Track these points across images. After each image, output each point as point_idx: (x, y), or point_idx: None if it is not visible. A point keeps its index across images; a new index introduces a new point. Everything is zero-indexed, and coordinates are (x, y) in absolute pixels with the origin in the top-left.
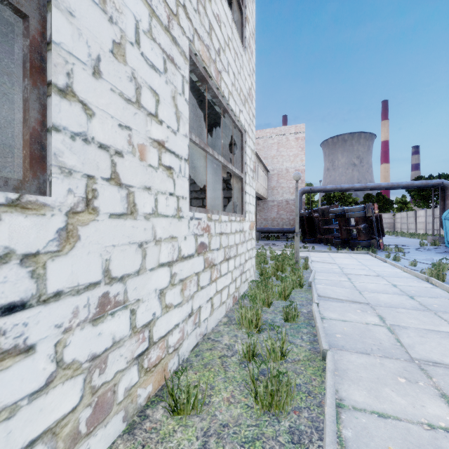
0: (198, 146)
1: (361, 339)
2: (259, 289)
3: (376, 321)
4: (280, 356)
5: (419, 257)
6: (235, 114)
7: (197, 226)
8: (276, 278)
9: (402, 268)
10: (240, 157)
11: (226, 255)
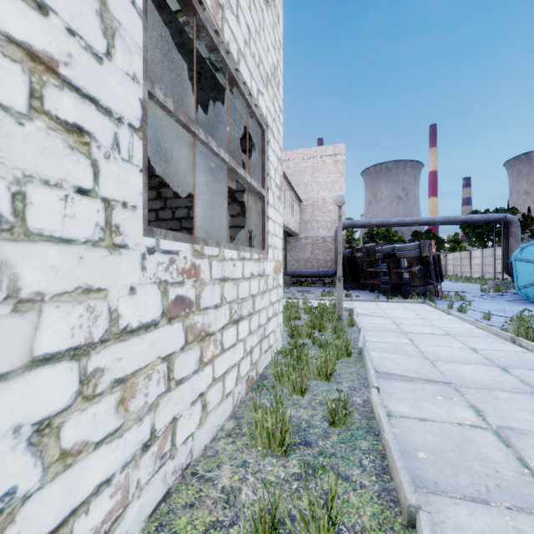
0: (173, 117)
1: (462, 461)
2: (287, 365)
3: (472, 419)
4: (326, 526)
5: (488, 307)
6: (250, 92)
7: (167, 265)
8: (312, 341)
9: (474, 323)
10: (260, 165)
11: (233, 315)
